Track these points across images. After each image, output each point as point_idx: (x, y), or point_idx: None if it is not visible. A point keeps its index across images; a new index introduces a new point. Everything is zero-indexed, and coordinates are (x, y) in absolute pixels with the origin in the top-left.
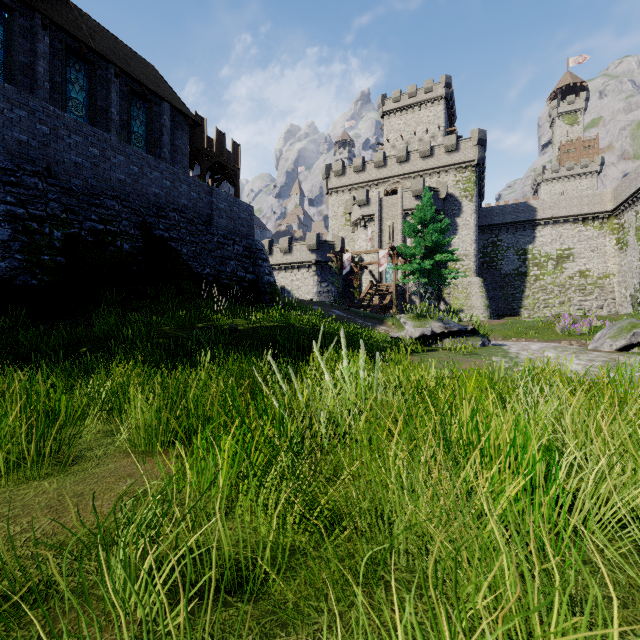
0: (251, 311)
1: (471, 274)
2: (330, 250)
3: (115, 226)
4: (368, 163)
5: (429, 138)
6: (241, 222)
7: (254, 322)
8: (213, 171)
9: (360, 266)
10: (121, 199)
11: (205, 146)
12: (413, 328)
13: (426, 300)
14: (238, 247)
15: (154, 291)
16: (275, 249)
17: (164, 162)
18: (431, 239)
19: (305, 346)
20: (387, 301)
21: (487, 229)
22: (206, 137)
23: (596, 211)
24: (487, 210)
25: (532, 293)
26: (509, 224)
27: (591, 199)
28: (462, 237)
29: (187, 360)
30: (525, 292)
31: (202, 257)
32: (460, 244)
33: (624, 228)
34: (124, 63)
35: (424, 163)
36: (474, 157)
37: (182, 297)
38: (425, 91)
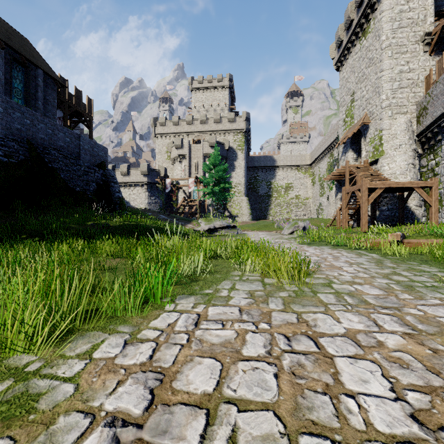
0: (111, 215)
1: (242, 195)
2: (157, 175)
3: (15, 159)
4: (182, 121)
5: (220, 110)
6: (99, 158)
7: (119, 222)
8: (71, 115)
9: (177, 187)
10: (18, 141)
11: (67, 99)
12: (205, 225)
13: (216, 210)
14: (98, 174)
15: (45, 202)
16: (117, 172)
17: (39, 111)
18: (218, 175)
19: (149, 234)
20: (194, 210)
21: (251, 169)
22: (68, 93)
23: (303, 164)
24: (251, 158)
25: (274, 207)
26: (263, 167)
27: (301, 158)
28: (237, 173)
29: (92, 239)
30: (270, 206)
31: (74, 180)
32: (236, 177)
33: (314, 174)
34: (7, 38)
35: (216, 126)
36: (244, 127)
37: (64, 206)
38: (217, 81)
